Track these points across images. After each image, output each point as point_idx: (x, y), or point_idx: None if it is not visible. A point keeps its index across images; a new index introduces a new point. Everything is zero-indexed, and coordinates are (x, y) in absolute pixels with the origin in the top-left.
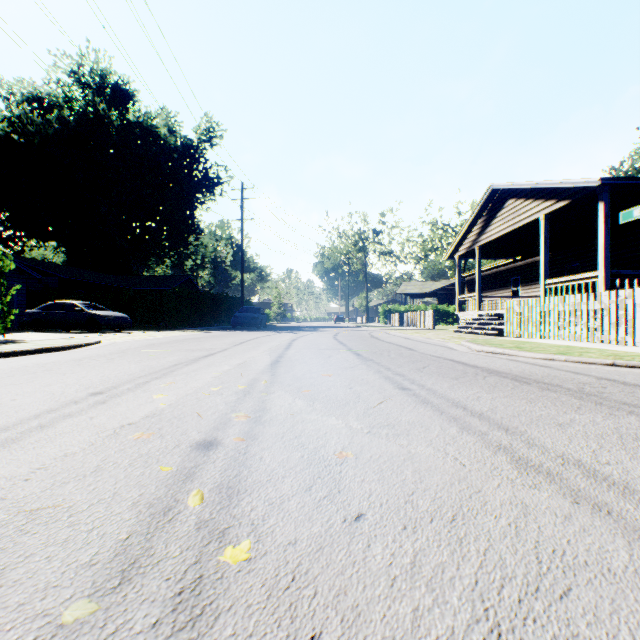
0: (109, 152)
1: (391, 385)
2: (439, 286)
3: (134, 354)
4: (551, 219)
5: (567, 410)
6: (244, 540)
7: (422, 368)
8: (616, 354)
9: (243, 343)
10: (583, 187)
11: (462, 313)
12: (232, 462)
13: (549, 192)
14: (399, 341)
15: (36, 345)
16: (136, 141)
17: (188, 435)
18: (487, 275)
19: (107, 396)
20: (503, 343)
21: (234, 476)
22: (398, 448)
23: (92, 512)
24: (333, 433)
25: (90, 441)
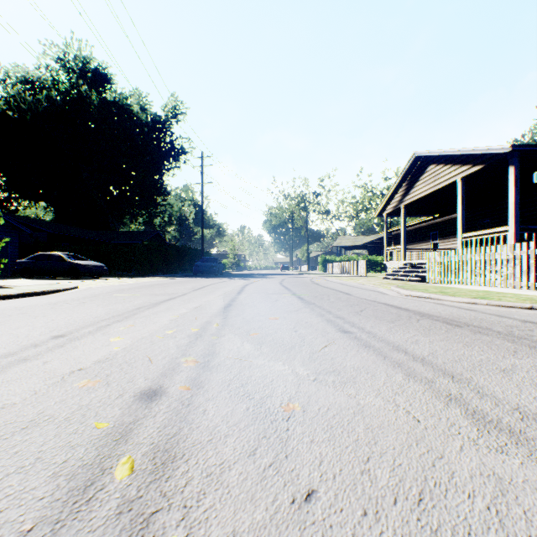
0: (90, 126)
1: (333, 328)
2: (369, 240)
3: (104, 298)
4: (467, 182)
5: (505, 354)
6: (171, 534)
7: (360, 311)
8: (531, 298)
9: (201, 288)
10: (495, 153)
11: (389, 262)
12: (173, 416)
13: (465, 158)
14: (336, 286)
15: (19, 290)
16: (113, 117)
17: (134, 382)
18: (410, 230)
19: (67, 339)
20: (428, 288)
21: (173, 435)
22: (346, 399)
23: (2, 487)
24: (279, 380)
25: (34, 390)
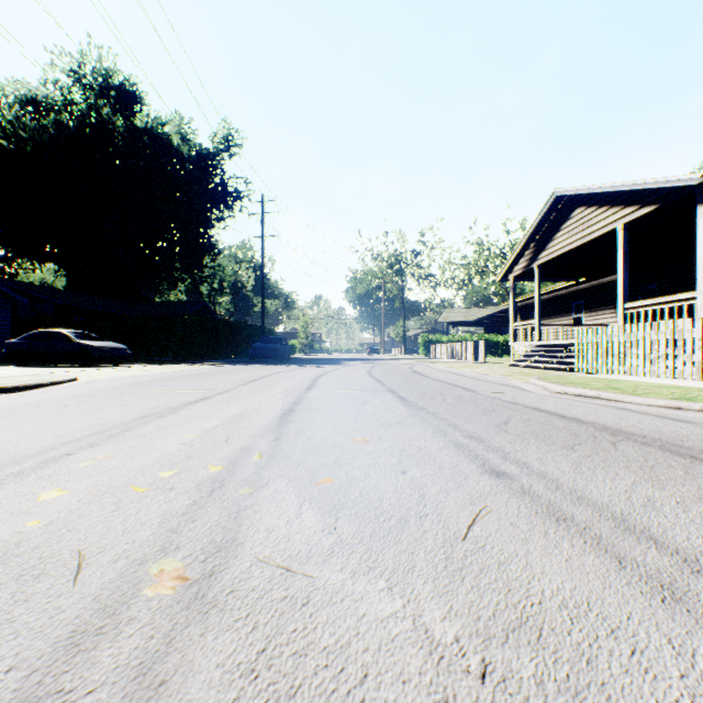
0: (113, 162)
1: (471, 464)
2: (486, 313)
3: (102, 398)
4: (630, 230)
5: None
6: None
7: (503, 424)
8: None
9: (255, 381)
10: (676, 188)
11: (518, 344)
12: None
13: (630, 196)
14: (450, 378)
15: None
16: (144, 150)
17: None
18: (543, 300)
19: None
20: (587, 382)
21: None
22: None
23: None
24: (385, 678)
25: None
